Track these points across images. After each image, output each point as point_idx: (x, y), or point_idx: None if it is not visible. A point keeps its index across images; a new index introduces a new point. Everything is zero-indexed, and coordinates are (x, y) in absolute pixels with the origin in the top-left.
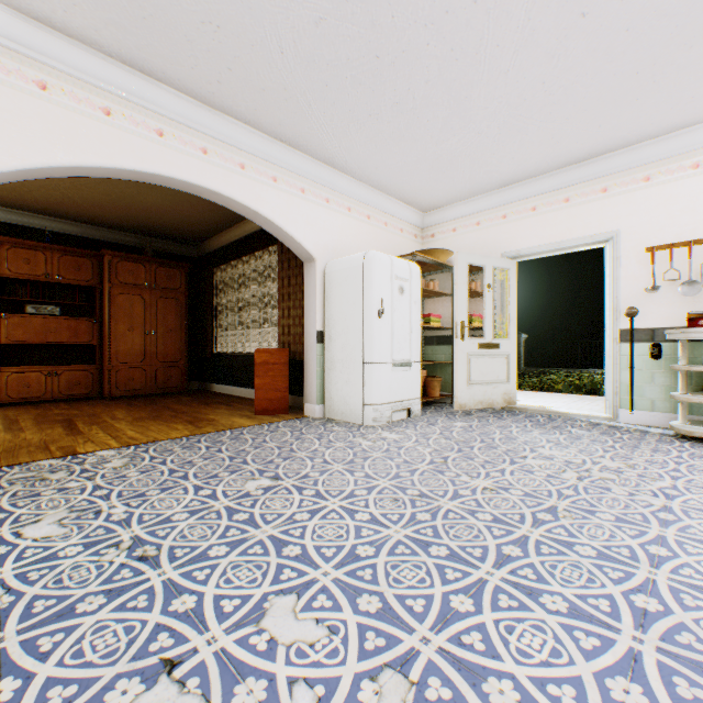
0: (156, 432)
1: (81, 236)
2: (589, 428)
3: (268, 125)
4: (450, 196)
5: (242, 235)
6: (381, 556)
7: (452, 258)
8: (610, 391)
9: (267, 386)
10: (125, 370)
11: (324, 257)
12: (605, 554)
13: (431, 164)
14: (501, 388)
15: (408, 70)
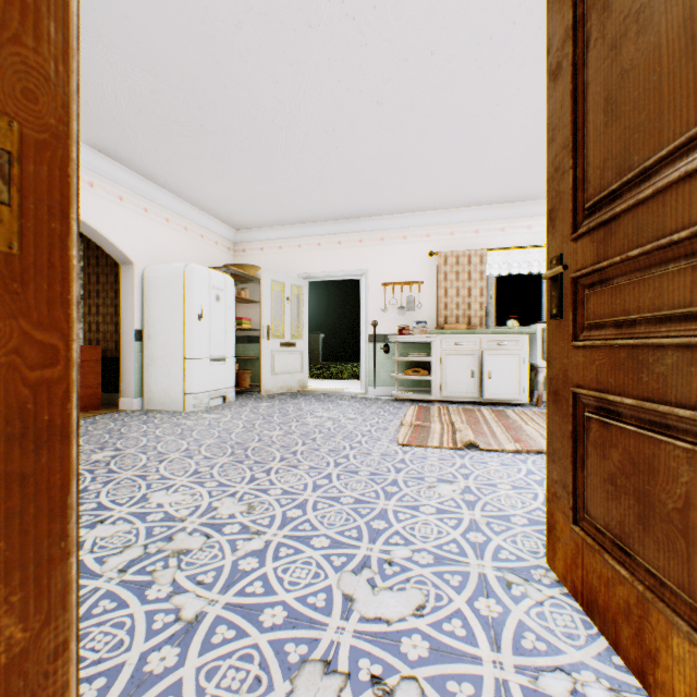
0: None
1: None
2: (350, 400)
3: (89, 137)
4: (259, 222)
5: None
6: (216, 469)
7: (260, 272)
8: (364, 375)
9: None
10: None
11: (143, 262)
12: (333, 449)
13: (243, 198)
14: (297, 376)
15: (226, 140)
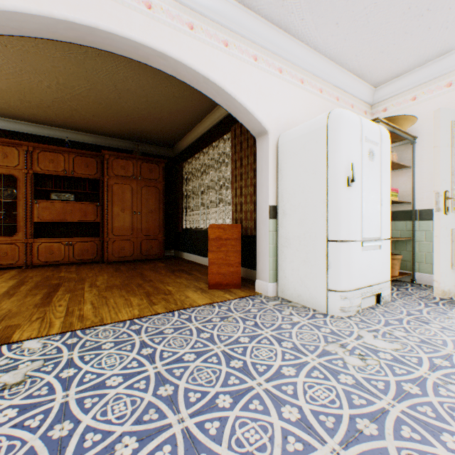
0: (109, 308)
1: (92, 144)
2: None
3: None
4: (415, 56)
5: (202, 132)
6: None
7: (410, 129)
8: None
9: (220, 260)
10: (118, 241)
11: (277, 129)
12: None
13: (409, 1)
14: None
15: None
